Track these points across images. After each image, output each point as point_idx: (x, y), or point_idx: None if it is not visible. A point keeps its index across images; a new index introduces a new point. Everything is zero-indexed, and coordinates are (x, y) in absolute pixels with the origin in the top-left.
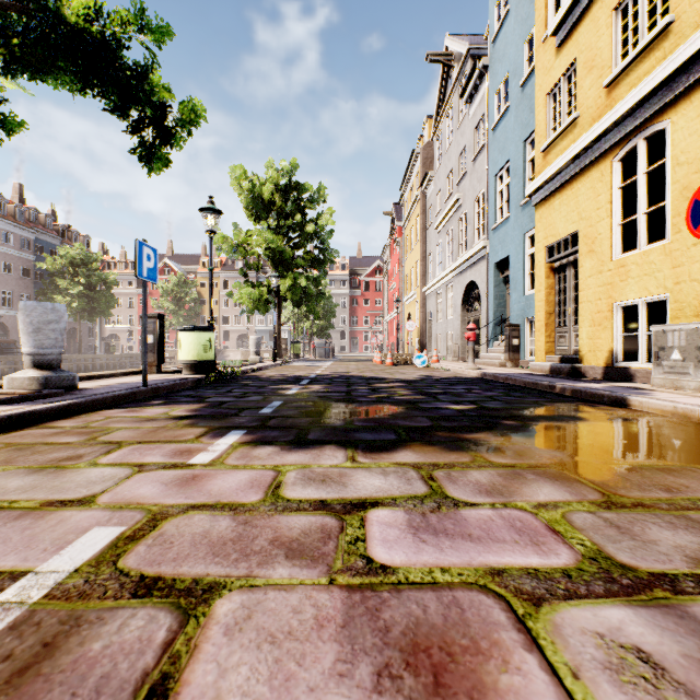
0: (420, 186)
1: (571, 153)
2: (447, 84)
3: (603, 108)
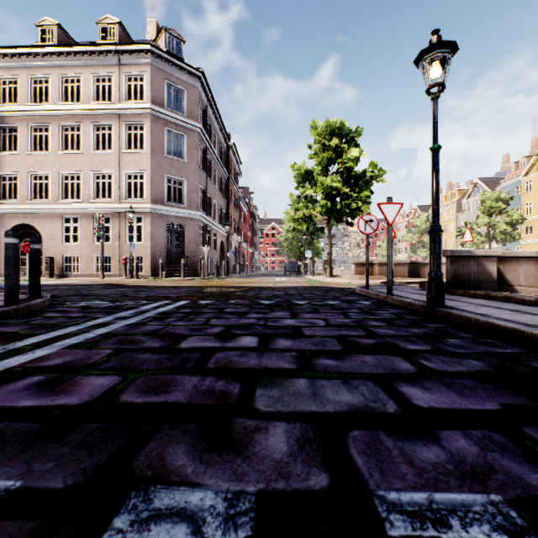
0: (456, 214)
1: (531, 240)
2: (474, 189)
3: (536, 236)
